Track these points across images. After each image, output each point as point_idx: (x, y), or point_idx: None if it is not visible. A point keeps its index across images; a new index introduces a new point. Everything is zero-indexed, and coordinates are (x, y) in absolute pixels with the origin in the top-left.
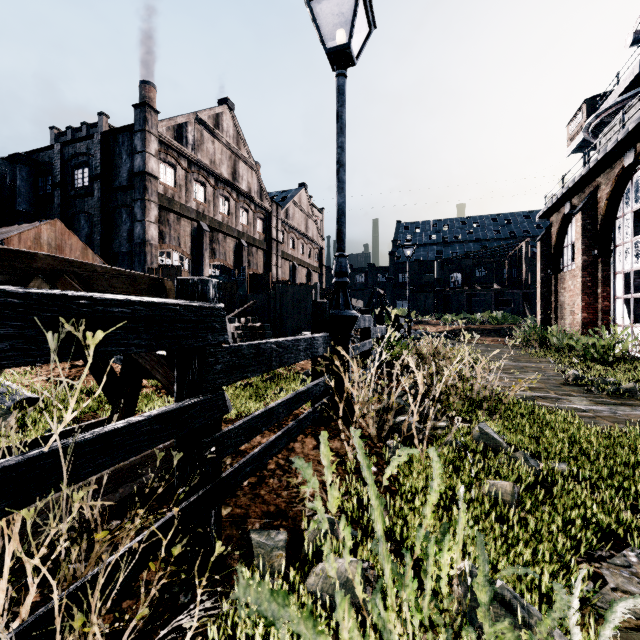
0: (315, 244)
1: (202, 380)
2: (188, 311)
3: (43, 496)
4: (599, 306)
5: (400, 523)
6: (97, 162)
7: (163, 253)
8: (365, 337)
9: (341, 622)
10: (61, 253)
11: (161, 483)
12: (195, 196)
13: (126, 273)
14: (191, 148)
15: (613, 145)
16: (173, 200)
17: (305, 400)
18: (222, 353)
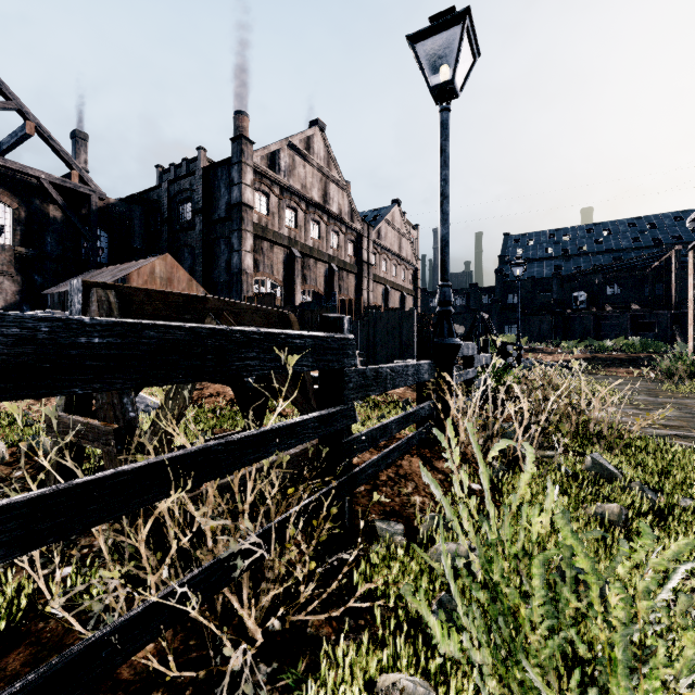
0: (409, 265)
1: (340, 394)
2: (333, 341)
3: (267, 457)
4: None
5: None
6: (199, 197)
7: (255, 281)
8: (468, 365)
9: (463, 518)
10: (171, 285)
11: (292, 484)
12: (287, 222)
13: (262, 309)
14: (283, 175)
15: None
16: (267, 228)
17: (413, 421)
18: (353, 374)
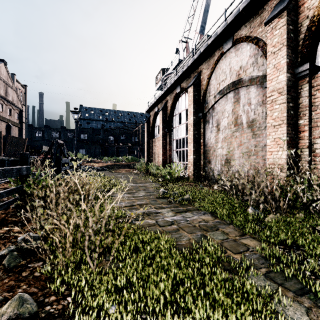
0: (15, 106)
1: None
2: None
3: None
4: (168, 154)
5: None
6: None
7: None
8: None
9: None
10: None
11: None
12: None
13: None
14: None
15: (173, 81)
16: None
17: None
18: None
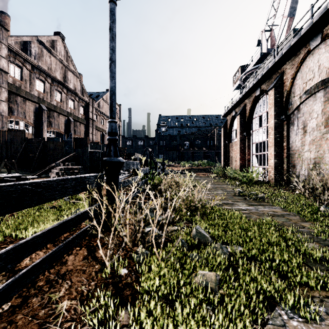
0: None
1: None
2: None
3: None
4: (246, 158)
5: (136, 328)
6: None
7: (15, 122)
8: (135, 174)
9: None
10: None
11: None
12: (37, 88)
13: None
14: (34, 58)
15: (252, 85)
16: (20, 88)
17: (74, 225)
18: None
